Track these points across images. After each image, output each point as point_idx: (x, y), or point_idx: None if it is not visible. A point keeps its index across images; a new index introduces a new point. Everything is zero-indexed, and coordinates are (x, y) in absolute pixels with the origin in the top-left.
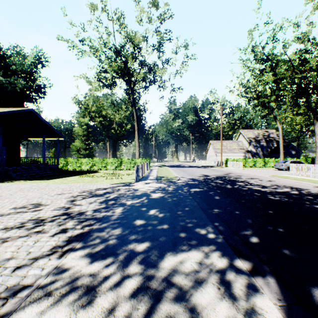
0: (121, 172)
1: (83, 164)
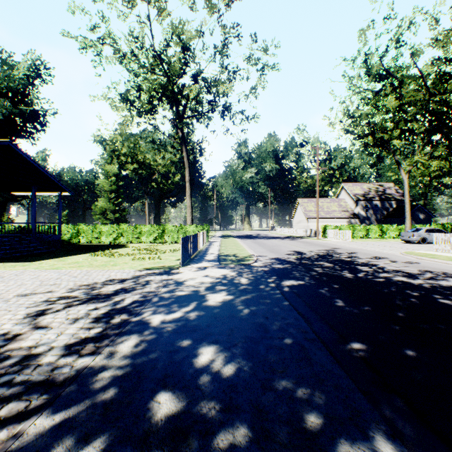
0: (162, 247)
1: (104, 233)
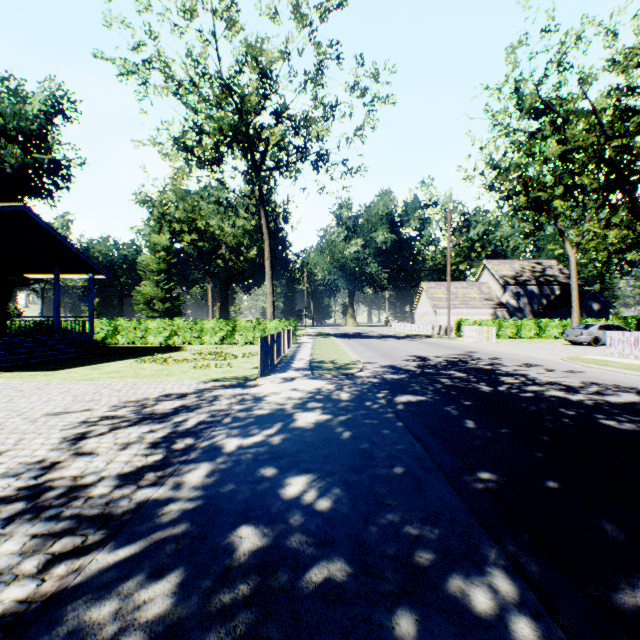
0: (233, 350)
1: (151, 331)
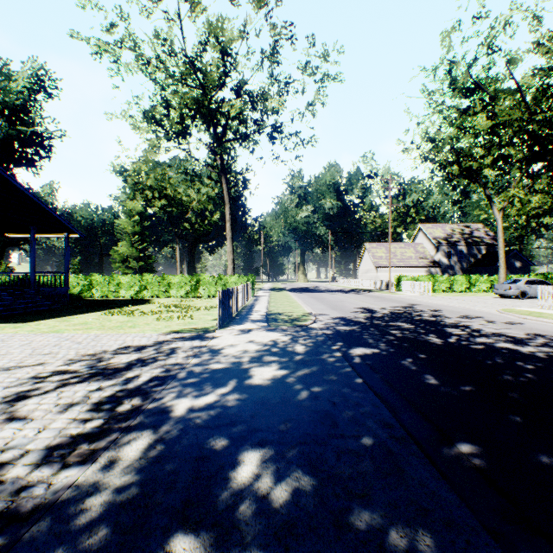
0: (196, 303)
1: (123, 286)
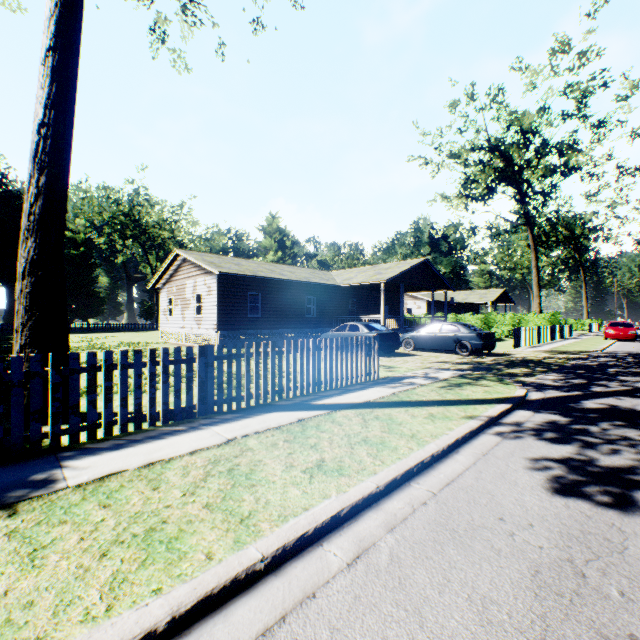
0: None
1: None
